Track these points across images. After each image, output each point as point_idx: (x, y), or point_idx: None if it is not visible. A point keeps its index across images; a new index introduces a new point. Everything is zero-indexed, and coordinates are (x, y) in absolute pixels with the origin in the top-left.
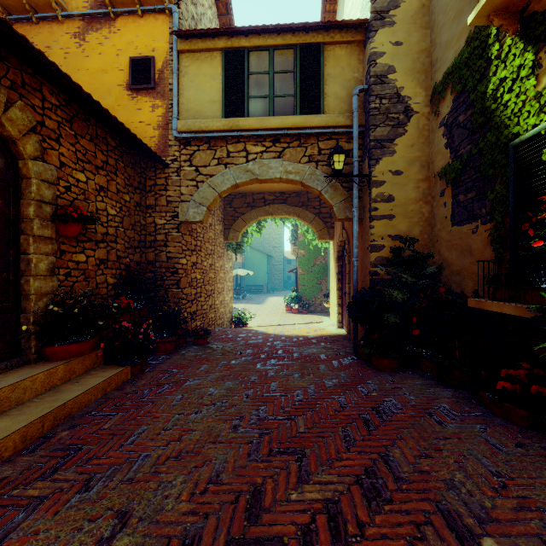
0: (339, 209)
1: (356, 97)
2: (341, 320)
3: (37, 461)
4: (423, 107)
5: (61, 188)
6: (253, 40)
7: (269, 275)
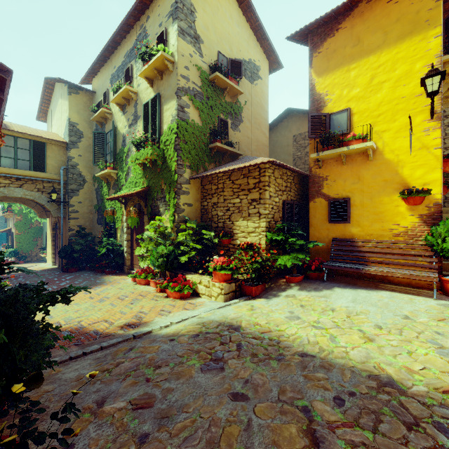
0: (54, 213)
1: (62, 171)
2: (55, 261)
3: None
4: (90, 180)
5: None
6: (5, 131)
7: None
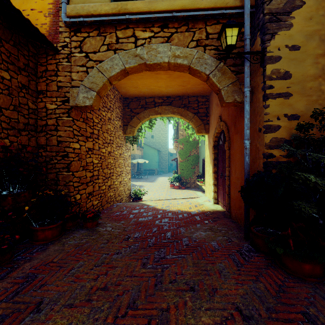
0: (227, 92)
1: None
2: (217, 197)
3: None
4: None
5: None
6: None
7: (158, 163)
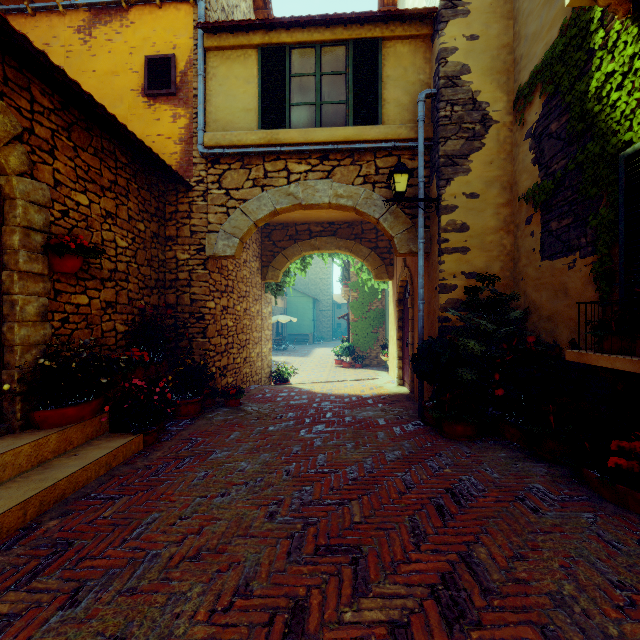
0: (401, 241)
1: (421, 104)
2: (402, 376)
3: (13, 562)
4: (504, 115)
5: (56, 212)
6: (296, 35)
7: (315, 322)
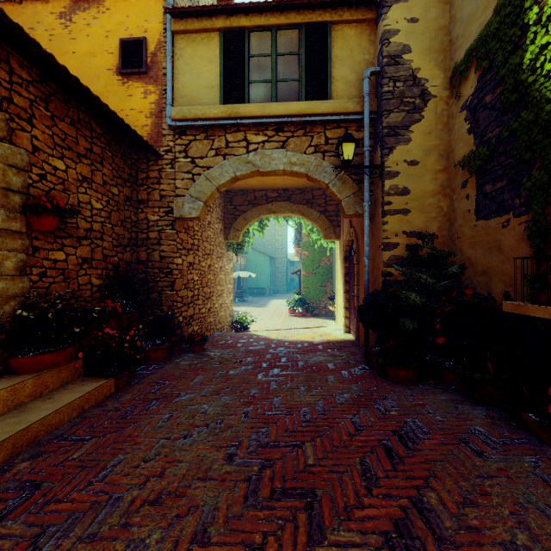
0: (349, 204)
1: (367, 80)
2: (348, 324)
3: None
4: (441, 90)
5: (34, 175)
6: (254, 19)
7: (271, 277)
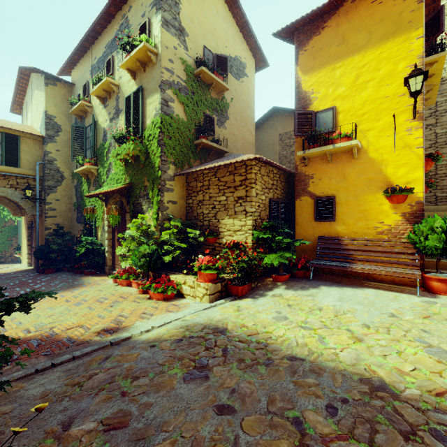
0: (29, 210)
1: (38, 166)
2: (31, 262)
3: None
4: (69, 176)
5: None
6: None
7: None
